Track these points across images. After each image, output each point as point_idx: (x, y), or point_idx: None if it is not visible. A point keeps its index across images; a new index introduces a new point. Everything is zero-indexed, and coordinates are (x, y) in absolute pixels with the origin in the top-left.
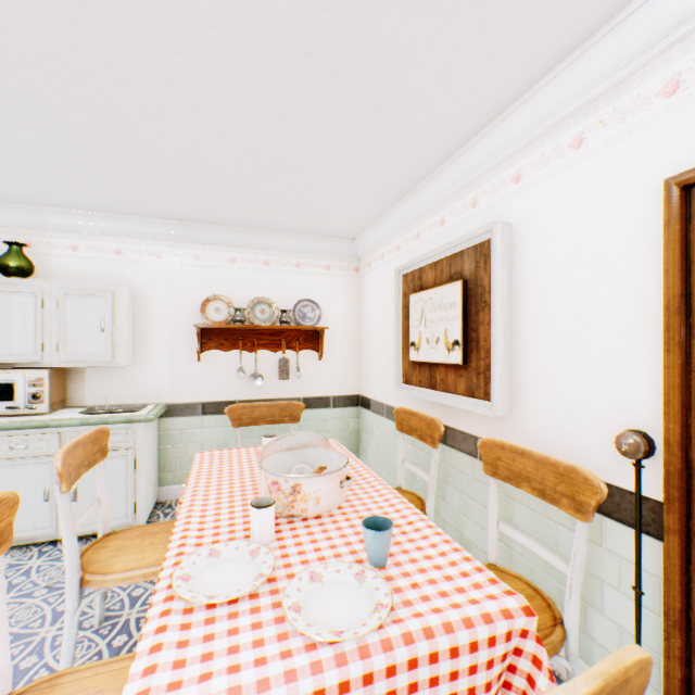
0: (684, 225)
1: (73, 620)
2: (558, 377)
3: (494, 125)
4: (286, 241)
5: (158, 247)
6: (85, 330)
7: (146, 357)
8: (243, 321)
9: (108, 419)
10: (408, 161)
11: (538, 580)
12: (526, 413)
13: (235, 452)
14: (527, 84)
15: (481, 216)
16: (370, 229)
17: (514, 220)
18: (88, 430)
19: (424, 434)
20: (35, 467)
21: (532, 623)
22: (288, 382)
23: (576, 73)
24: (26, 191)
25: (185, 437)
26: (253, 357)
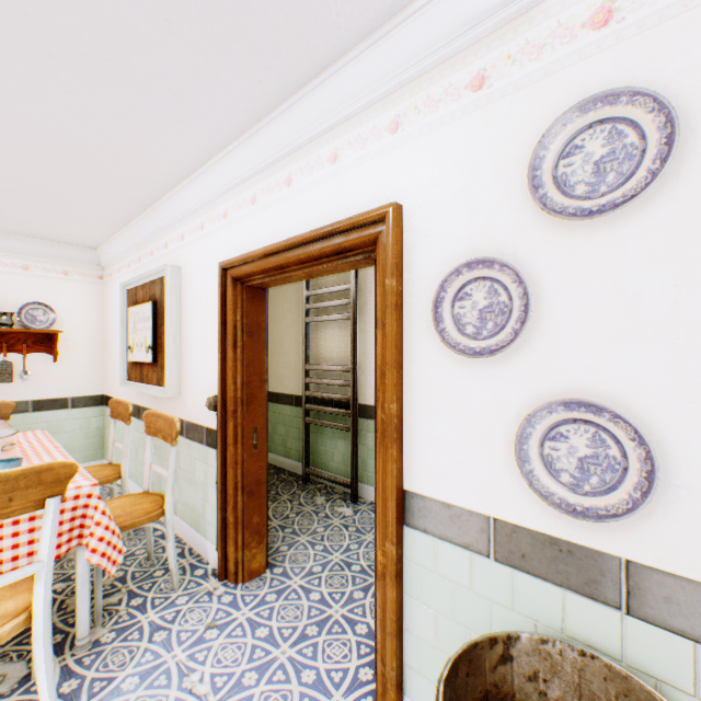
0: (226, 288)
1: None
2: (197, 368)
3: (167, 198)
4: (9, 242)
5: None
6: None
7: None
8: None
9: None
10: (114, 204)
11: (190, 499)
12: (186, 393)
13: None
14: (175, 182)
15: (170, 257)
16: (108, 244)
17: (182, 265)
18: None
19: (125, 417)
20: None
21: (96, 490)
22: (13, 386)
23: (196, 187)
24: None
25: None
26: None
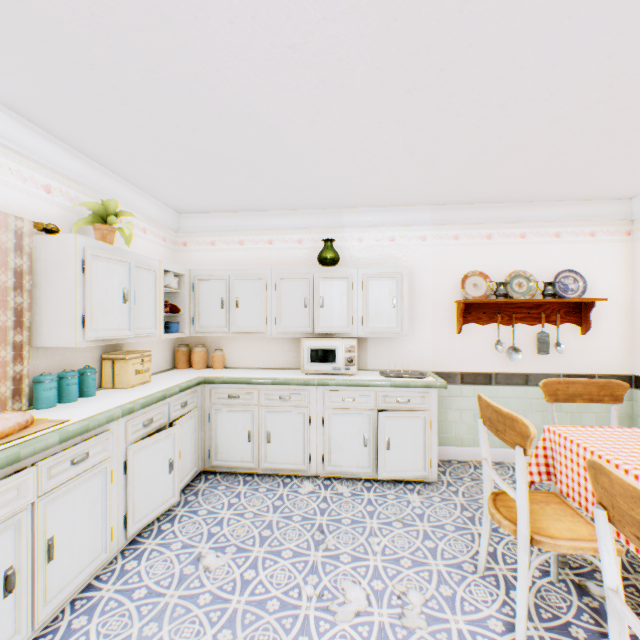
0: None
1: (526, 573)
2: None
3: None
4: (545, 211)
5: (421, 231)
6: (380, 307)
7: (412, 330)
8: (506, 296)
9: (409, 383)
10: None
11: None
12: None
13: (593, 430)
14: None
15: None
16: None
17: None
18: (393, 391)
19: None
20: (357, 417)
21: None
22: (545, 357)
23: None
24: (343, 198)
25: (444, 403)
26: (508, 331)
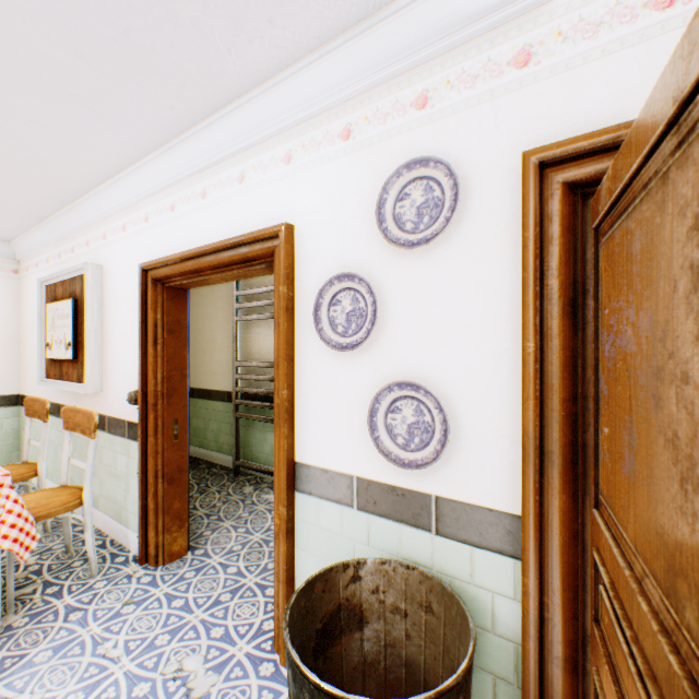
0: (147, 288)
1: None
2: (119, 365)
3: (88, 198)
4: None
5: None
6: None
7: None
8: None
9: None
10: (30, 199)
11: (113, 493)
12: (109, 389)
13: None
14: (95, 183)
15: (92, 254)
16: (24, 237)
17: (105, 264)
18: None
19: (42, 414)
20: None
21: (8, 480)
22: None
23: (118, 190)
24: None
25: None
26: None
